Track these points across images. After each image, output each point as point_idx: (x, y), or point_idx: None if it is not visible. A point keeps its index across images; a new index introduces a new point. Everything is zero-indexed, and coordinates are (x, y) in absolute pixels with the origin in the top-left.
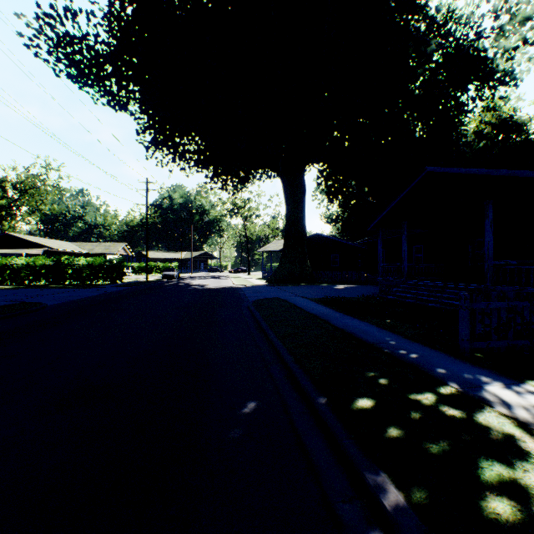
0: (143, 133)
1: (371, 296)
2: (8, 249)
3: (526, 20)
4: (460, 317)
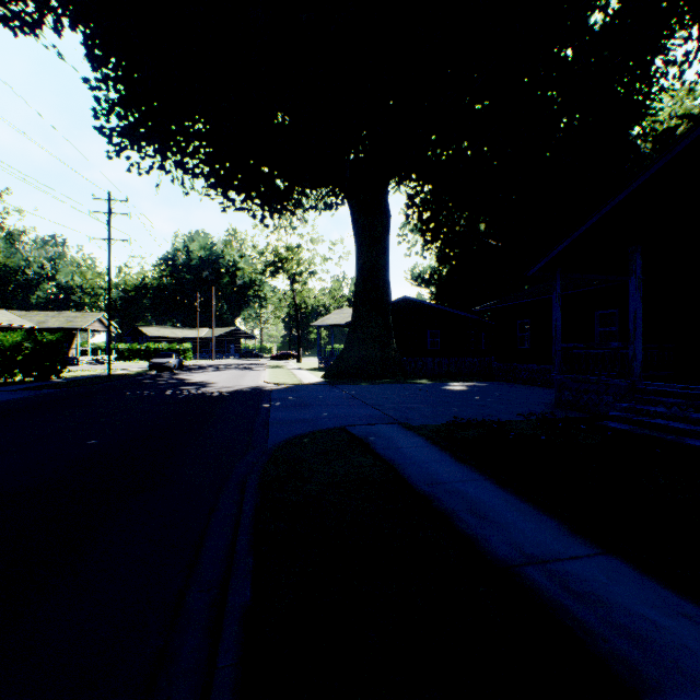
0: (105, 115)
1: (554, 417)
2: None
3: None
4: None
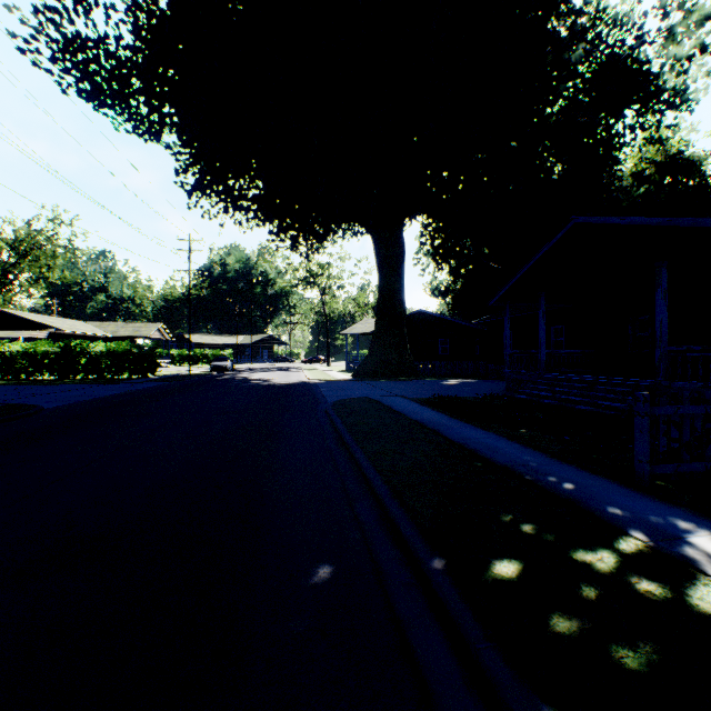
0: (183, 174)
1: (496, 395)
2: (0, 330)
3: (704, 19)
4: (636, 428)
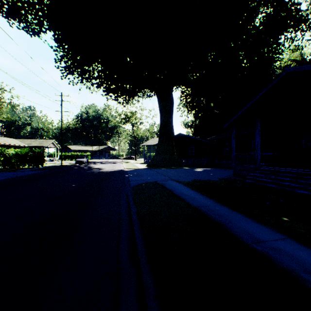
0: (59, 61)
1: (230, 179)
2: None
3: None
4: None
